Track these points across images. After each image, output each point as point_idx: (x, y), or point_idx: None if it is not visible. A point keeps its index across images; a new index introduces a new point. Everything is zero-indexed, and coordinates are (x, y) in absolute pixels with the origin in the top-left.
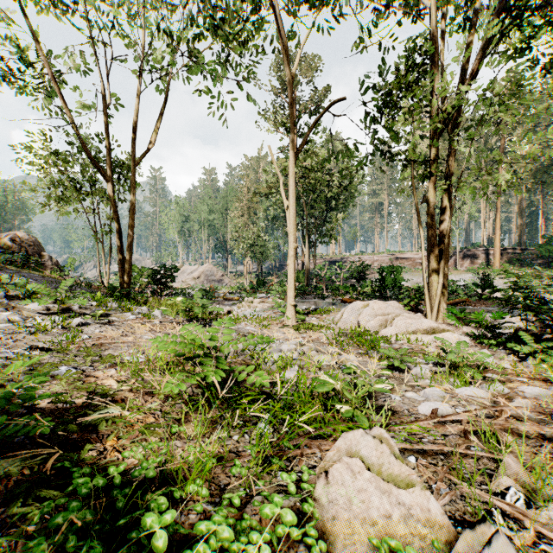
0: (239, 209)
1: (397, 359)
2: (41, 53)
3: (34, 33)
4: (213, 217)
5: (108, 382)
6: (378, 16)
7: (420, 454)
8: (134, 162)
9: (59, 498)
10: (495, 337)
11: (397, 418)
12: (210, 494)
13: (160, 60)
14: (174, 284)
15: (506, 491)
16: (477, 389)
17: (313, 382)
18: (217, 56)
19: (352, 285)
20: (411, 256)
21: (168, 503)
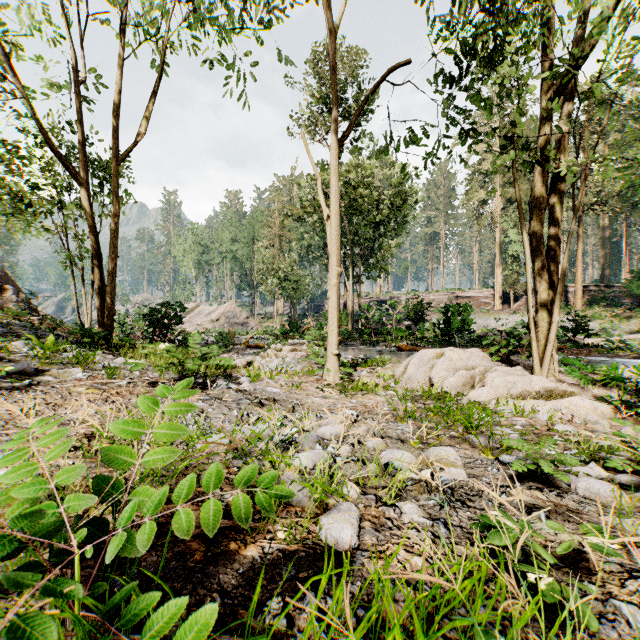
0: (268, 237)
1: (546, 464)
2: None
3: None
4: (237, 247)
5: None
6: None
7: None
8: (117, 157)
9: None
10: None
11: None
12: None
13: (157, 28)
14: (188, 328)
15: None
16: None
17: None
18: None
19: (408, 328)
20: (474, 294)
21: None
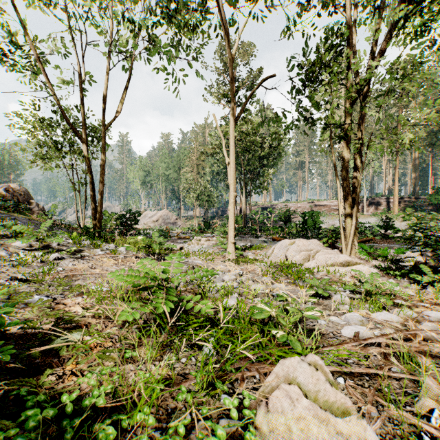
0: (190, 166)
1: (320, 288)
2: (28, 37)
3: (22, 21)
4: (169, 172)
5: (75, 309)
6: (302, 8)
7: (347, 375)
8: (104, 126)
9: (11, 427)
10: (399, 269)
11: (324, 340)
12: (158, 419)
13: (125, 45)
14: (138, 226)
15: (430, 413)
16: (390, 314)
17: (251, 309)
18: (171, 40)
19: (281, 227)
20: (327, 203)
21: (118, 429)
